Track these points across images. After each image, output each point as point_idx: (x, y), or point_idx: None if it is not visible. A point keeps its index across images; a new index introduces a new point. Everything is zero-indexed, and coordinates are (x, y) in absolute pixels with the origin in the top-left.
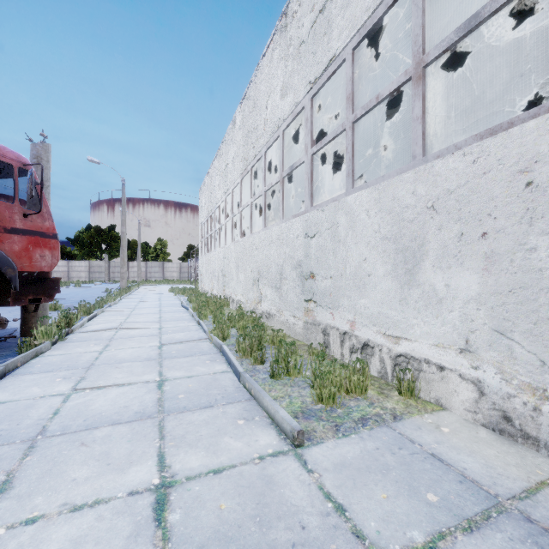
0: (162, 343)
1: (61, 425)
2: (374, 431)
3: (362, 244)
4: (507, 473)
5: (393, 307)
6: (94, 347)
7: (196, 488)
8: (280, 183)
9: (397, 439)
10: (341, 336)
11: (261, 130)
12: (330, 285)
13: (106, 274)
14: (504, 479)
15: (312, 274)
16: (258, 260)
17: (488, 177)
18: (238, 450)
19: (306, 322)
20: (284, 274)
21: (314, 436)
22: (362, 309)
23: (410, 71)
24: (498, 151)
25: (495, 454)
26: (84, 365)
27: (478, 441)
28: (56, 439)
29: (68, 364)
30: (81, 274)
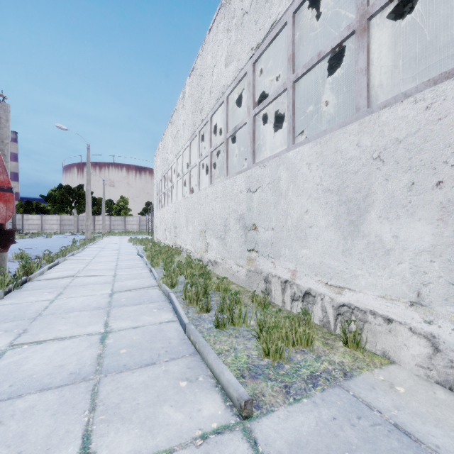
0: (114, 291)
1: None
2: (326, 394)
3: (303, 197)
4: None
5: (335, 258)
6: (47, 296)
7: None
8: (224, 143)
9: (353, 404)
10: (283, 284)
11: (207, 97)
12: (272, 236)
13: (75, 226)
14: None
15: (254, 226)
16: (205, 213)
17: (444, 123)
18: (177, 426)
19: (249, 270)
20: (228, 226)
21: (263, 401)
22: (303, 259)
23: (353, 24)
24: None
25: None
26: (31, 316)
27: (439, 404)
28: None
29: (15, 314)
30: (53, 226)
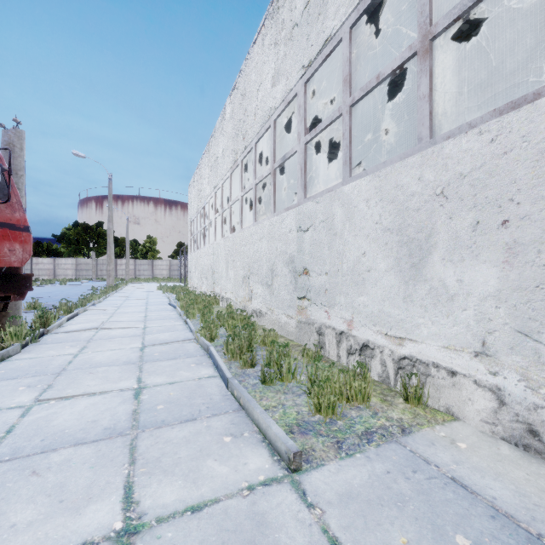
0: (145, 344)
1: (12, 447)
2: (382, 449)
3: (361, 237)
4: (544, 504)
5: (396, 305)
6: (69, 350)
7: (169, 535)
8: (271, 175)
9: (409, 459)
10: (338, 336)
11: (251, 121)
12: (325, 281)
13: (94, 271)
14: (544, 512)
15: (306, 270)
16: (248, 256)
17: (510, 157)
18: (222, 478)
19: (299, 321)
20: (275, 271)
21: (313, 456)
22: (361, 307)
23: (415, 45)
24: (522, 126)
25: (525, 476)
26: (54, 371)
27: (501, 459)
28: (2, 466)
29: (36, 369)
30: (67, 271)
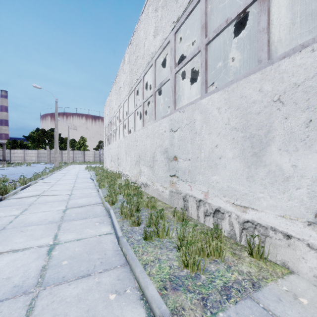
0: (67, 207)
1: None
2: (239, 306)
3: (214, 134)
4: None
5: (241, 183)
6: (14, 212)
7: None
8: (153, 95)
9: None
10: (197, 203)
11: (140, 62)
12: (189, 165)
13: (48, 158)
14: None
15: (175, 157)
16: (139, 148)
17: None
18: None
19: (171, 191)
20: (156, 158)
21: (183, 316)
22: (214, 183)
23: None
24: None
25: None
26: None
27: None
28: None
29: None
30: (32, 158)
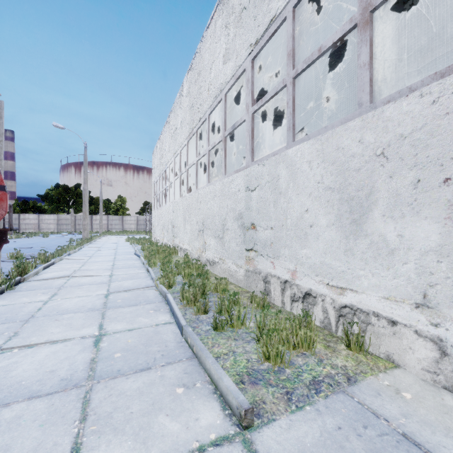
0: (109, 291)
1: None
2: (330, 401)
3: (303, 195)
4: None
5: (337, 257)
6: (41, 297)
7: None
8: (222, 141)
9: (358, 412)
10: (282, 285)
11: (205, 95)
12: (271, 235)
13: (72, 225)
14: None
15: (253, 225)
16: (203, 213)
17: (452, 118)
18: (173, 437)
19: (247, 270)
20: (226, 226)
21: (263, 409)
22: (303, 259)
23: (356, 18)
24: None
25: None
26: (23, 318)
27: (448, 411)
28: None
29: (7, 316)
30: (50, 225)
